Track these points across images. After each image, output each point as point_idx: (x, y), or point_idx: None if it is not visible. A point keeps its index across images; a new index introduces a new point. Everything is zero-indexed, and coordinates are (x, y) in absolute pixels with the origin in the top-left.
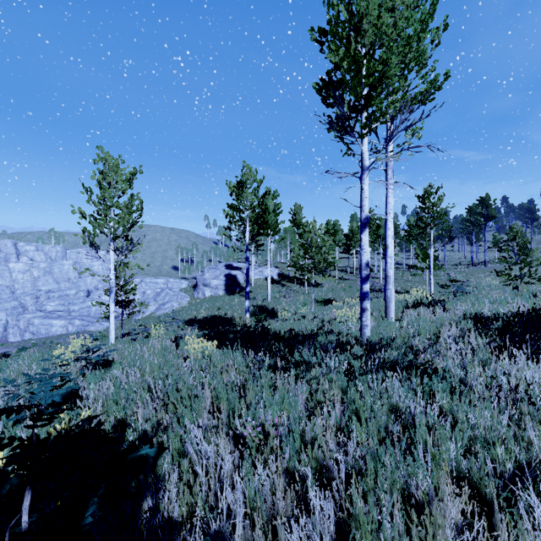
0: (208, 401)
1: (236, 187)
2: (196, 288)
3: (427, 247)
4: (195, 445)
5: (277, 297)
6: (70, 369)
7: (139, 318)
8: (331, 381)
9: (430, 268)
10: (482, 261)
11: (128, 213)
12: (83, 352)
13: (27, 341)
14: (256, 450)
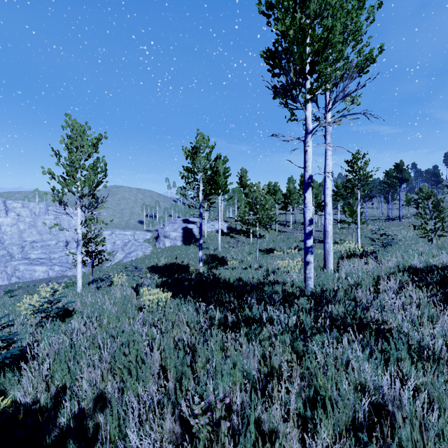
0: (157, 363)
1: (190, 152)
2: (158, 239)
3: (353, 204)
4: (131, 442)
5: (227, 247)
6: (30, 321)
7: (109, 265)
8: (284, 342)
9: (357, 223)
10: (396, 216)
11: (93, 174)
12: (42, 305)
13: (13, 285)
14: (205, 443)
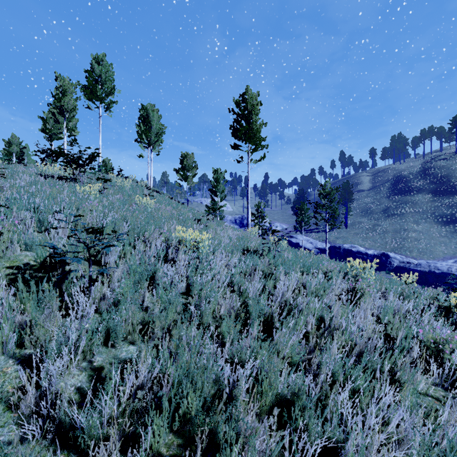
0: None
1: (8, 142)
2: None
3: None
4: None
5: None
6: None
7: None
8: None
9: None
10: None
11: None
12: None
13: None
14: None
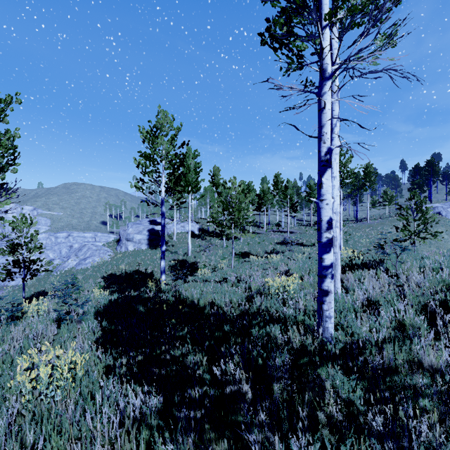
0: None
1: (149, 133)
2: (119, 243)
3: None
4: None
5: (198, 251)
6: None
7: (58, 273)
8: None
9: (340, 224)
10: (363, 218)
11: None
12: None
13: None
14: None
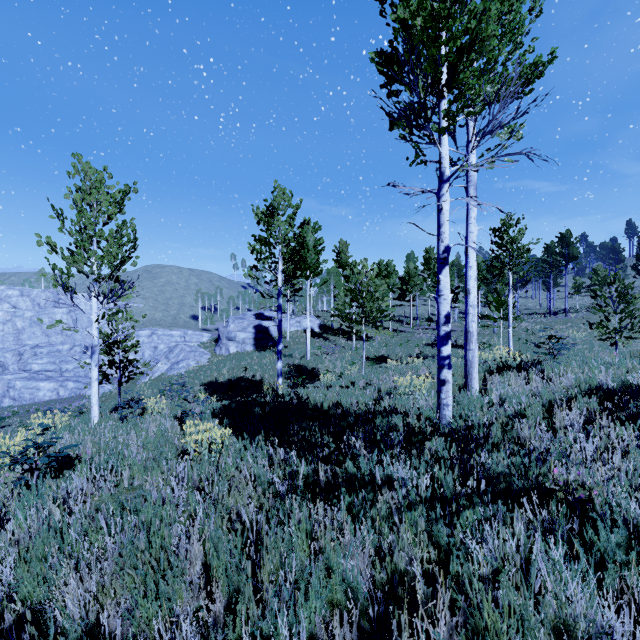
0: (197, 561)
1: (265, 213)
2: (218, 343)
3: (501, 292)
4: None
5: (318, 353)
6: (5, 476)
7: (147, 380)
8: (413, 525)
9: (509, 319)
10: (560, 310)
11: (116, 245)
12: (23, 451)
13: (6, 409)
14: None
